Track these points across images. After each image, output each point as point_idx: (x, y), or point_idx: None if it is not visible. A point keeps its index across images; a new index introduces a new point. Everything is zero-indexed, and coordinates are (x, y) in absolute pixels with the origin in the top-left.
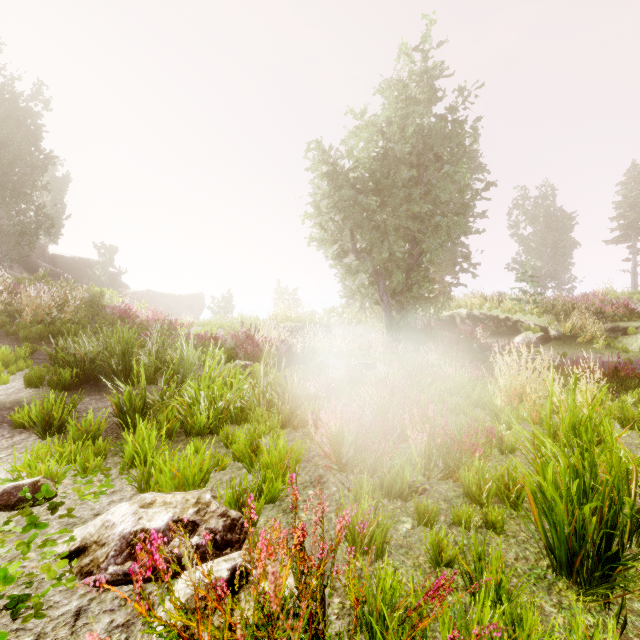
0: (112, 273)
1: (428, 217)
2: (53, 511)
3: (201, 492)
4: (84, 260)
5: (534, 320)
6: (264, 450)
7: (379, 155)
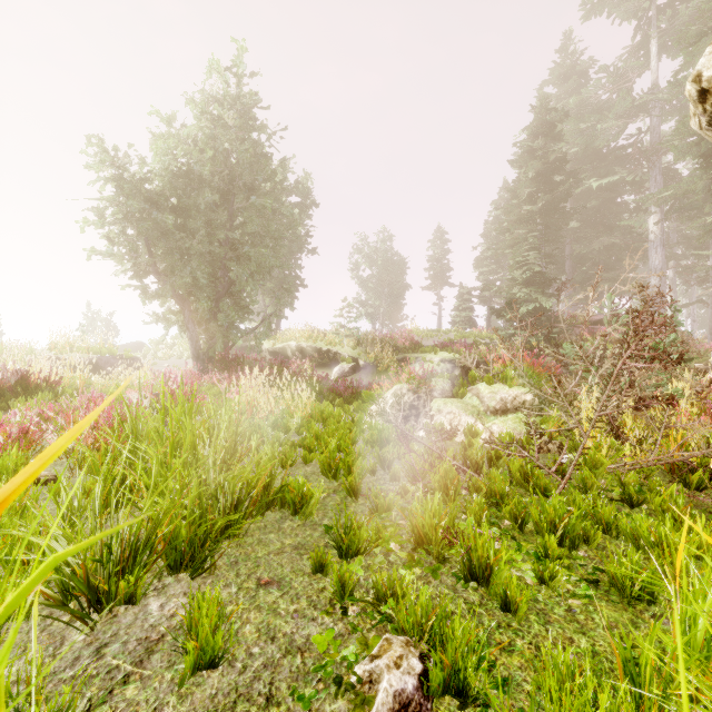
0: None
1: (240, 246)
2: None
3: None
4: None
5: (349, 352)
6: None
7: (182, 171)
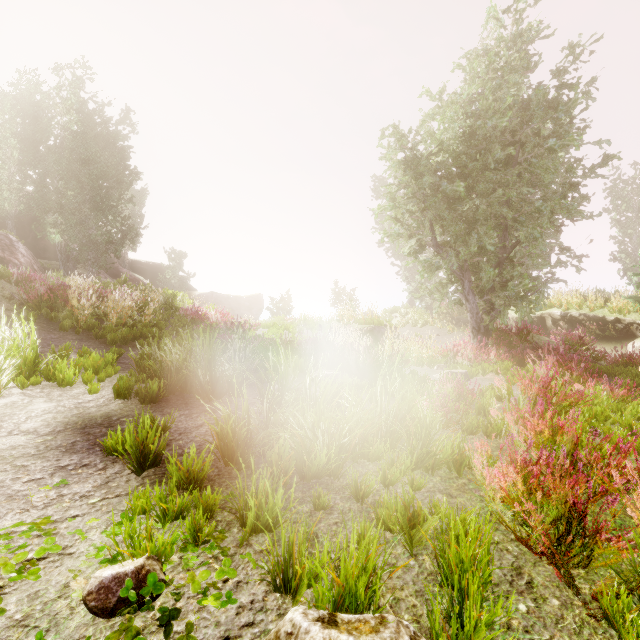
0: (181, 277)
1: (523, 203)
2: (166, 630)
3: (394, 633)
4: (157, 265)
5: None
6: (452, 538)
7: (465, 135)
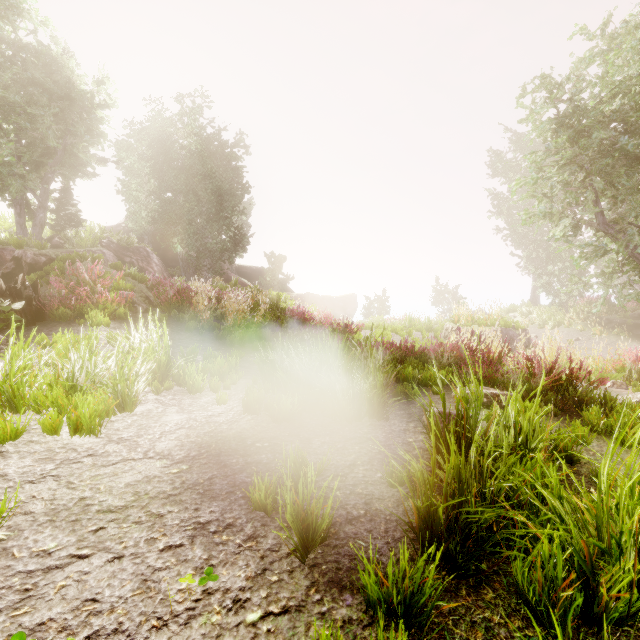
0: (280, 279)
1: None
2: None
3: None
4: (259, 269)
5: None
6: None
7: None
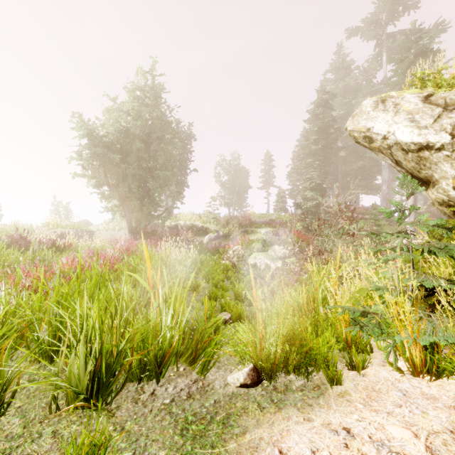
0: None
1: (154, 169)
2: None
3: None
4: None
5: (214, 227)
6: None
7: (123, 130)
